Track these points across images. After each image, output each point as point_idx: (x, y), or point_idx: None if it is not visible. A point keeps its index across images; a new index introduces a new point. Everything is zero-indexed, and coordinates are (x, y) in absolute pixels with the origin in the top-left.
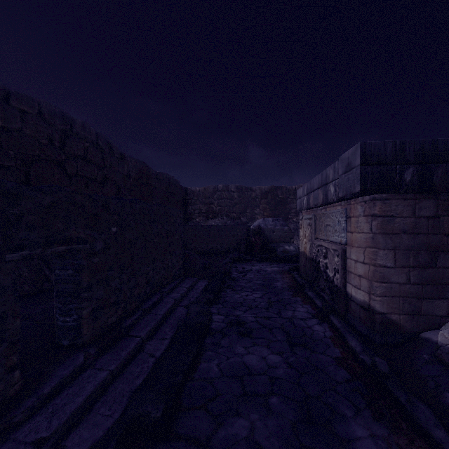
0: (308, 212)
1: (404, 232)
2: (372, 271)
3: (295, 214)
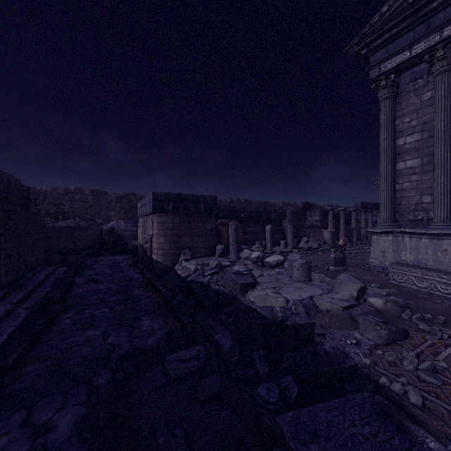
0: (142, 218)
1: (169, 229)
2: (158, 245)
3: None
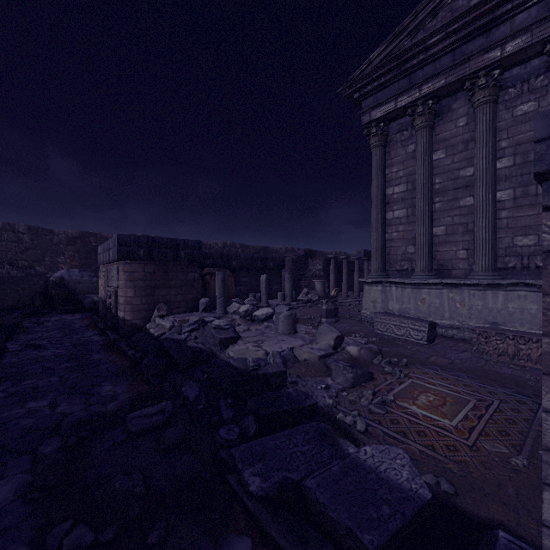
0: (105, 266)
1: (140, 280)
2: (125, 300)
3: None
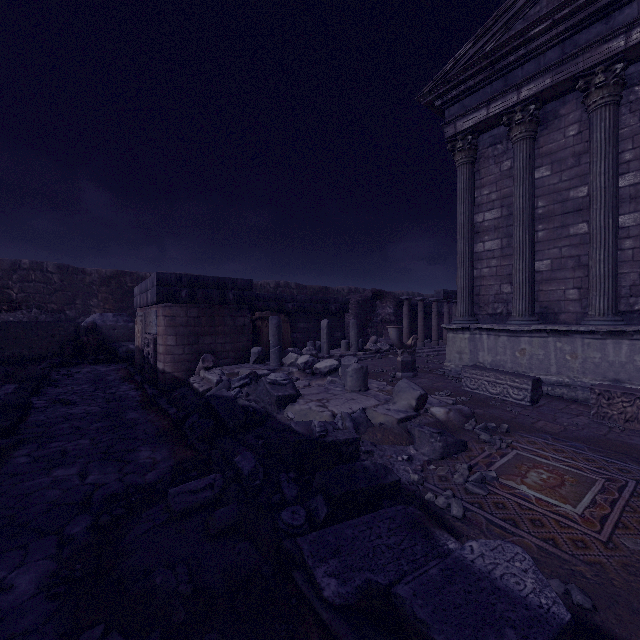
0: (142, 310)
1: (182, 325)
2: (165, 349)
3: None
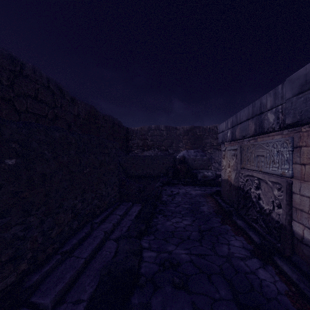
0: (231, 143)
1: None
2: None
3: (209, 147)
